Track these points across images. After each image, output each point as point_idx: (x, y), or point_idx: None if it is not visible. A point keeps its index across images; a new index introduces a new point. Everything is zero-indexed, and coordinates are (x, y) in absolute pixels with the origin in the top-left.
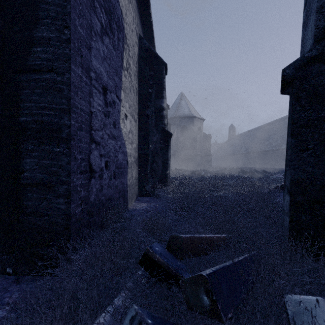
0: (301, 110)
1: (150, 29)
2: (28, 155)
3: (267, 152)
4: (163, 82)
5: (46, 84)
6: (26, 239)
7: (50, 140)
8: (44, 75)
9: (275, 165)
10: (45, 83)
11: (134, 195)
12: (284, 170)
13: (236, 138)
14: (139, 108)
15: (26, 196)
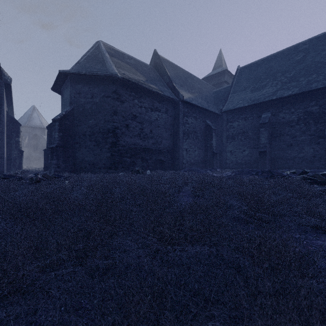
0: (45, 155)
1: (11, 103)
2: None
3: None
4: (20, 131)
5: None
6: None
7: None
8: None
9: None
10: None
11: None
12: None
13: None
14: (7, 140)
15: None
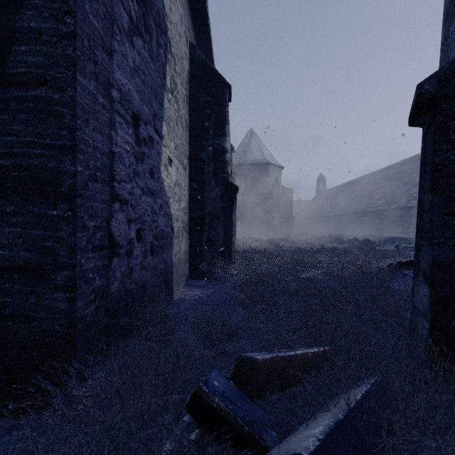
0: (450, 149)
1: (207, 36)
2: (6, 222)
3: (371, 214)
4: (226, 111)
5: (36, 105)
6: (2, 359)
7: (42, 197)
8: (32, 91)
9: (383, 232)
10: (34, 103)
11: (183, 278)
12: (395, 239)
13: (328, 193)
14: (191, 150)
15: (2, 289)
